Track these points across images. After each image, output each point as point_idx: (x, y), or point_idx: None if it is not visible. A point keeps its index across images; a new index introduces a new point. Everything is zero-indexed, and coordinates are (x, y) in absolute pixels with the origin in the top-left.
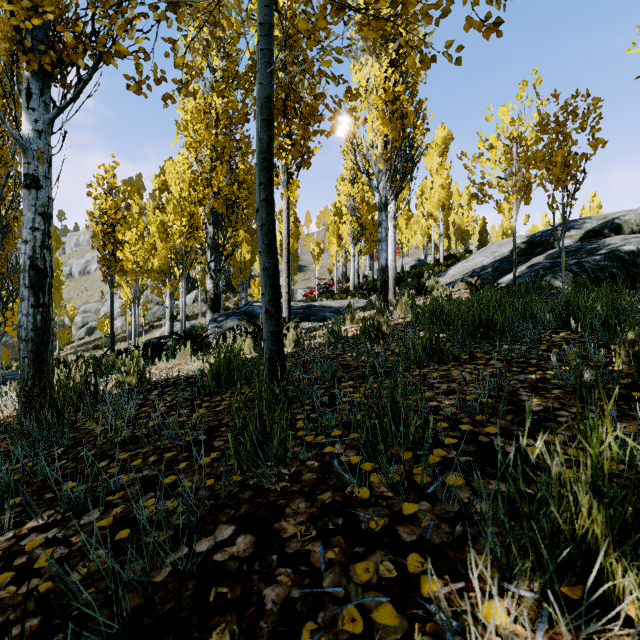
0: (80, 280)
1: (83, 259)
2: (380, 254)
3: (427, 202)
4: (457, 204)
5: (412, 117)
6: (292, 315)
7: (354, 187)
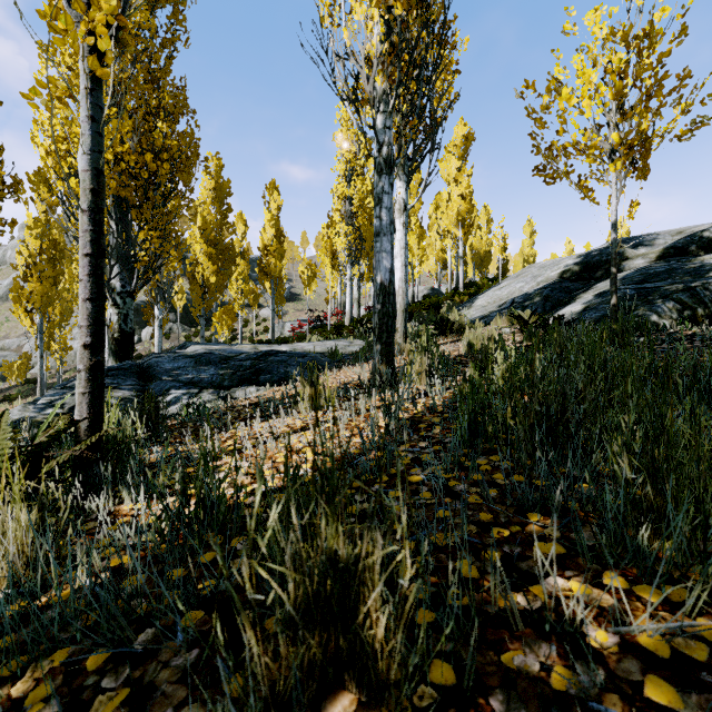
0: (0, 307)
1: (6, 280)
2: (378, 260)
3: (443, 218)
4: (475, 225)
5: (433, 48)
6: (228, 372)
7: (351, 186)
